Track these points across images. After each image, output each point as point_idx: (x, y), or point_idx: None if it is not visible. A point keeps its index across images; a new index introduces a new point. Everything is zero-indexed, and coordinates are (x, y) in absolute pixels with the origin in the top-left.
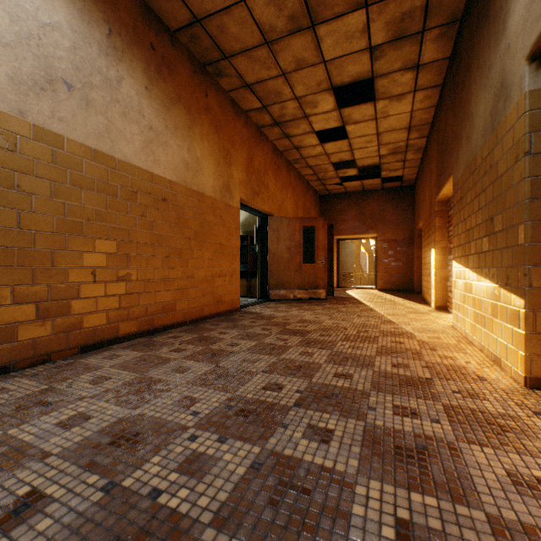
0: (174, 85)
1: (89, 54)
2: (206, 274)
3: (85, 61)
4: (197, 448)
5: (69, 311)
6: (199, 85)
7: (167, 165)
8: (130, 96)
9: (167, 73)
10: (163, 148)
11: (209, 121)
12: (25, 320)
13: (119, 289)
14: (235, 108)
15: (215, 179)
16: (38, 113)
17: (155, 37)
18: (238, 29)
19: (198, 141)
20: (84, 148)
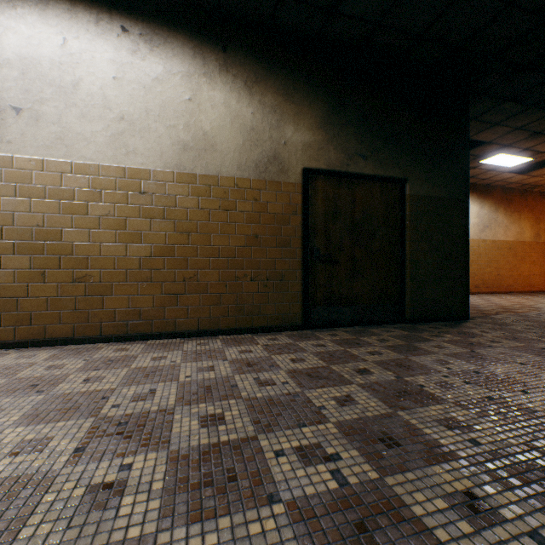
0: (512, 206)
1: (490, 215)
2: (525, 274)
3: (489, 218)
4: (539, 299)
5: (487, 282)
6: (522, 199)
7: (510, 236)
8: (499, 220)
9: (510, 204)
10: (509, 231)
11: (526, 210)
12: (480, 283)
13: (496, 278)
14: (541, 195)
15: (529, 233)
16: (482, 237)
17: (506, 195)
18: (544, 181)
19: (521, 221)
20: (489, 241)
